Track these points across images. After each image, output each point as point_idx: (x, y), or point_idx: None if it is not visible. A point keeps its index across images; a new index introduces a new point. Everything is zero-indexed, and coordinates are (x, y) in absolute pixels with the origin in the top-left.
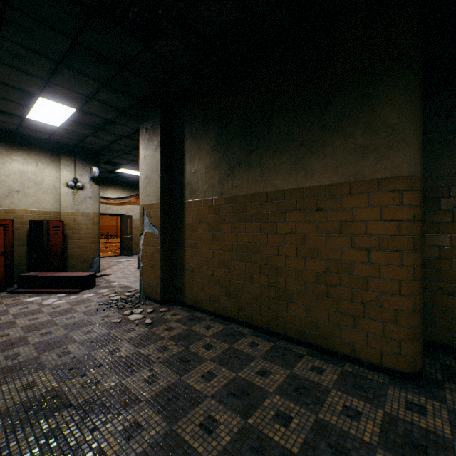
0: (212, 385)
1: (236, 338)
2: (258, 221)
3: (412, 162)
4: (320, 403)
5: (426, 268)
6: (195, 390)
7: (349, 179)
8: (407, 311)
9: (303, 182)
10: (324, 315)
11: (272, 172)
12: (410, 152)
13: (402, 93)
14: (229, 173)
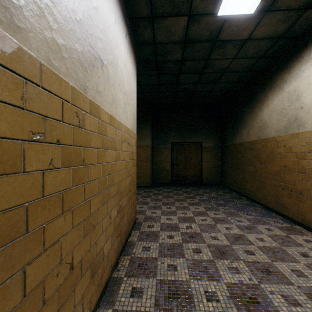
0: None
1: None
2: None
3: (150, 142)
4: None
5: (154, 165)
6: None
7: (138, 144)
8: (149, 173)
9: None
10: None
11: None
12: (149, 140)
13: (148, 127)
14: None
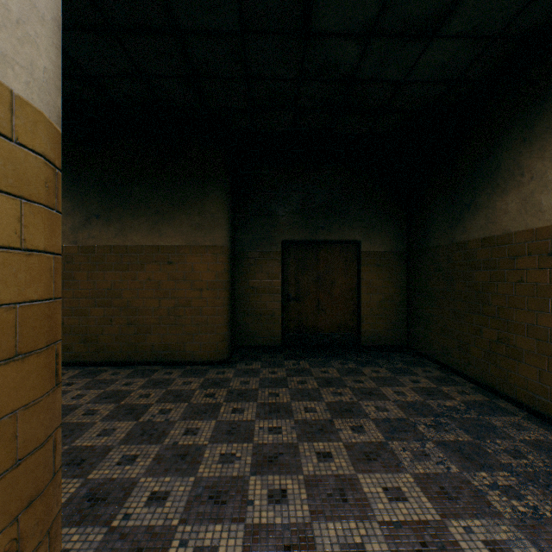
0: (85, 399)
1: (97, 374)
2: (119, 270)
3: (224, 238)
4: (170, 385)
5: (238, 301)
6: (70, 405)
7: (190, 243)
8: (221, 324)
9: (159, 241)
10: (174, 338)
11: (132, 229)
12: (223, 232)
13: (219, 197)
14: (85, 223)
